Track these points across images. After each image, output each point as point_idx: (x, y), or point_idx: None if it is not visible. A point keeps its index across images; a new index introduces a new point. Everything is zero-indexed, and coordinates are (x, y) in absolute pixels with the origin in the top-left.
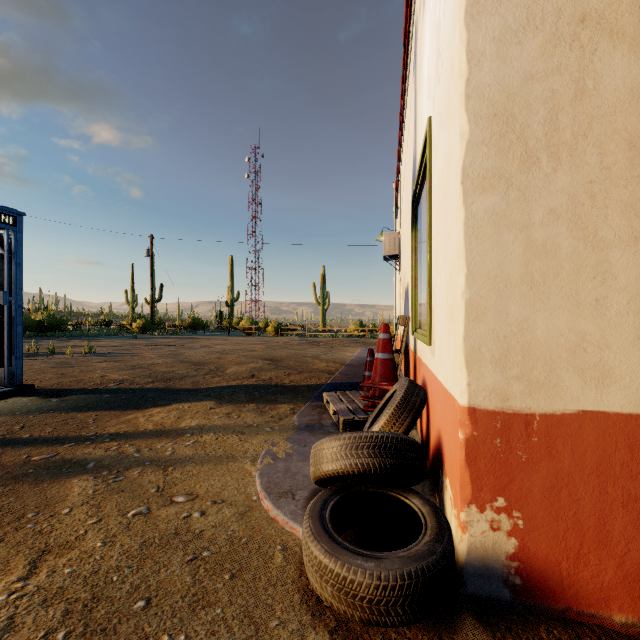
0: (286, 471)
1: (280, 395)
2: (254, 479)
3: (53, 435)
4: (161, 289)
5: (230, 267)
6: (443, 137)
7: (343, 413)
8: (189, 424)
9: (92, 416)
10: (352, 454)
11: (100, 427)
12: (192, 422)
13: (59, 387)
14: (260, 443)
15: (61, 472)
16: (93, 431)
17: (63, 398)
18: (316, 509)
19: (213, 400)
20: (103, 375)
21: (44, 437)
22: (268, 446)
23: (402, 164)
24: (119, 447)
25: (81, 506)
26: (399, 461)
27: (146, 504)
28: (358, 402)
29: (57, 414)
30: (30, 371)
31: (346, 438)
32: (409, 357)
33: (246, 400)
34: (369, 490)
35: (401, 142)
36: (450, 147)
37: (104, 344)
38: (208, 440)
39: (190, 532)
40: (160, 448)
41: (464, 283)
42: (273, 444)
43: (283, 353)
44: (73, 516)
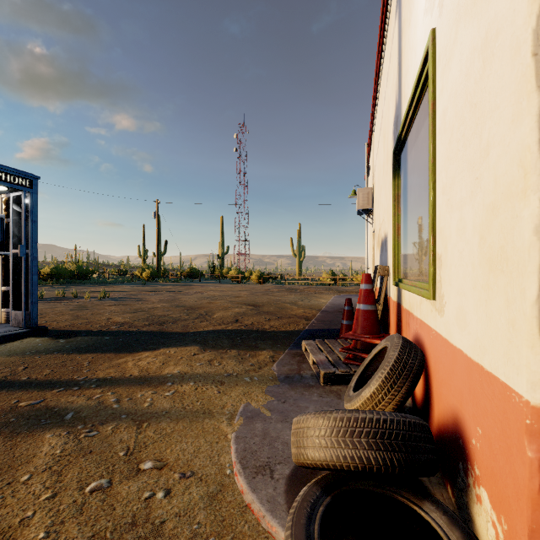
0: (264, 435)
1: (260, 341)
2: (229, 444)
3: (48, 378)
4: (166, 245)
5: (221, 226)
6: (469, 28)
7: (323, 365)
8: (172, 371)
9: (88, 358)
10: (346, 442)
11: (92, 371)
12: (175, 369)
13: (70, 328)
14: (238, 396)
15: (39, 423)
16: (84, 375)
17: (69, 339)
18: (300, 521)
19: (198, 345)
20: (109, 318)
21: (39, 380)
22: (246, 400)
23: (376, 122)
24: (101, 395)
25: (42, 472)
26: (409, 456)
27: (109, 473)
28: (338, 353)
29: (59, 355)
30: (52, 313)
31: (337, 419)
32: (388, 307)
33: (228, 346)
34: (368, 489)
35: (375, 100)
36: (492, 24)
37: (118, 290)
38: (187, 390)
39: (149, 522)
40: (140, 398)
41: (538, 212)
42: (251, 398)
43: (264, 299)
44: (29, 486)
